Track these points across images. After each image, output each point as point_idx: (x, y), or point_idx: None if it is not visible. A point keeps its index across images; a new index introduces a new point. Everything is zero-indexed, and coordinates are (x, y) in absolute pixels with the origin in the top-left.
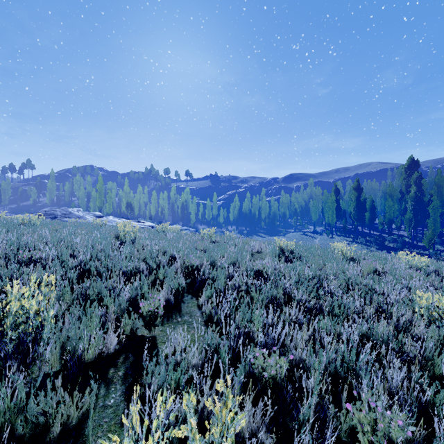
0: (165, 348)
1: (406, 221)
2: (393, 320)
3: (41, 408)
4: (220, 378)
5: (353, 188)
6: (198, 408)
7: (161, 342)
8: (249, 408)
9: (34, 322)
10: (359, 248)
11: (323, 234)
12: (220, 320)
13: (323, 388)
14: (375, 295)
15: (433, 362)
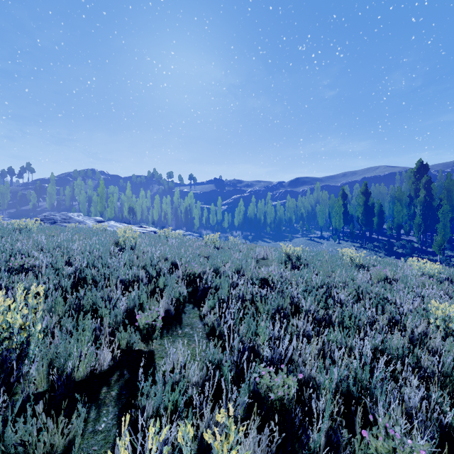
0: (163, 364)
1: (415, 226)
2: (407, 333)
3: (21, 437)
4: (222, 397)
5: (361, 192)
6: (197, 433)
7: (159, 357)
8: (254, 434)
9: (18, 338)
10: (367, 253)
11: (330, 239)
12: (223, 333)
13: (335, 409)
14: (387, 304)
15: (452, 378)
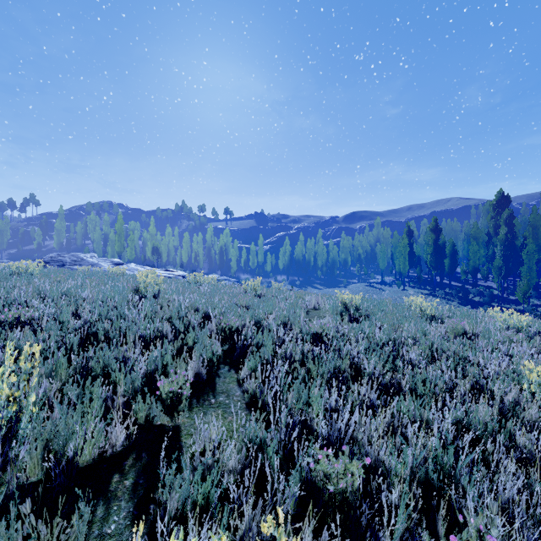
0: (192, 443)
1: (494, 270)
2: (496, 402)
3: None
4: (267, 487)
5: (430, 229)
6: (235, 535)
7: (186, 434)
8: (309, 540)
9: (5, 413)
10: (437, 302)
11: (393, 285)
12: (267, 402)
13: (411, 503)
14: (469, 366)
15: None
